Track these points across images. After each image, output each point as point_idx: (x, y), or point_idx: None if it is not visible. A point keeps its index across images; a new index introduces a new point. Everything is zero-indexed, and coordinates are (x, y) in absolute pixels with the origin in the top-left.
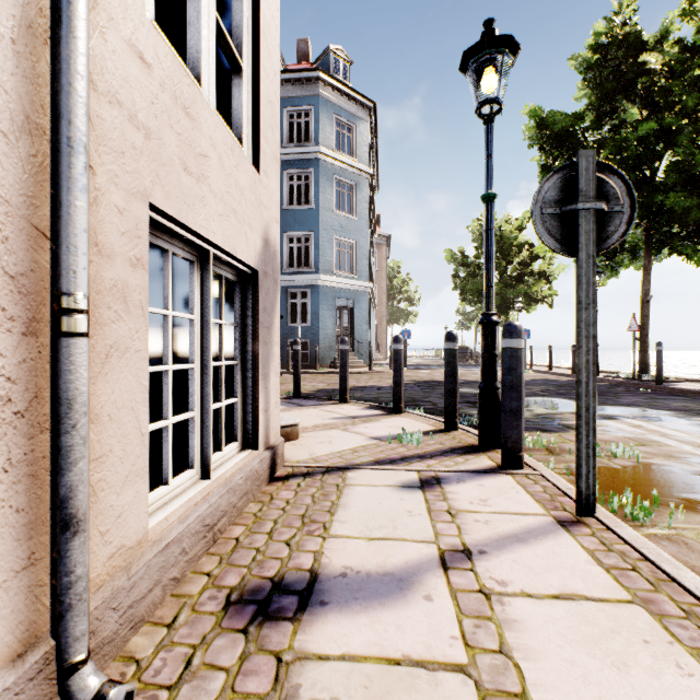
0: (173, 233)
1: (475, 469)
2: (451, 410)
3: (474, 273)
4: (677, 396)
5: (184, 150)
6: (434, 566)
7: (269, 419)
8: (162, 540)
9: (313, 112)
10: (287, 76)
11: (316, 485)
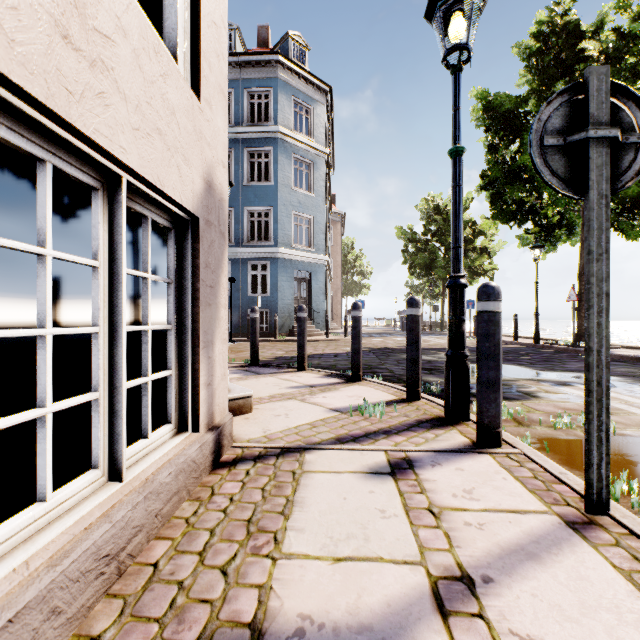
0: (52, 136)
1: (449, 448)
2: (413, 379)
3: (422, 249)
4: (618, 362)
5: (62, 7)
6: (428, 609)
7: (213, 394)
8: (3, 611)
9: (272, 93)
10: (247, 58)
11: (268, 472)
